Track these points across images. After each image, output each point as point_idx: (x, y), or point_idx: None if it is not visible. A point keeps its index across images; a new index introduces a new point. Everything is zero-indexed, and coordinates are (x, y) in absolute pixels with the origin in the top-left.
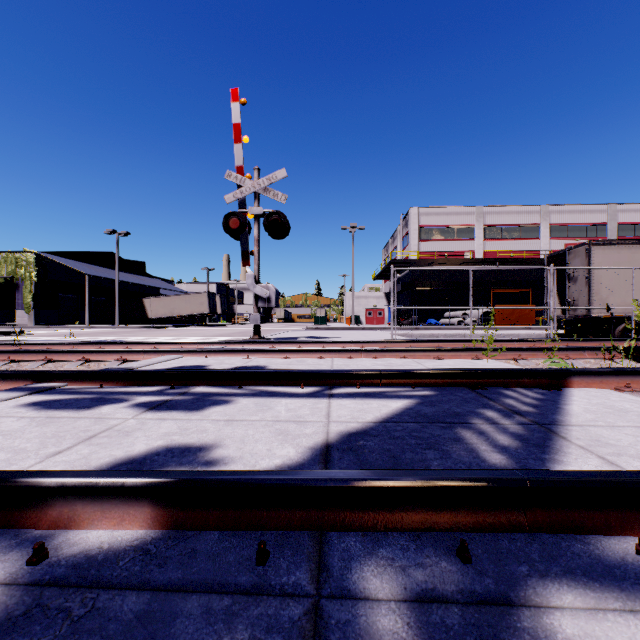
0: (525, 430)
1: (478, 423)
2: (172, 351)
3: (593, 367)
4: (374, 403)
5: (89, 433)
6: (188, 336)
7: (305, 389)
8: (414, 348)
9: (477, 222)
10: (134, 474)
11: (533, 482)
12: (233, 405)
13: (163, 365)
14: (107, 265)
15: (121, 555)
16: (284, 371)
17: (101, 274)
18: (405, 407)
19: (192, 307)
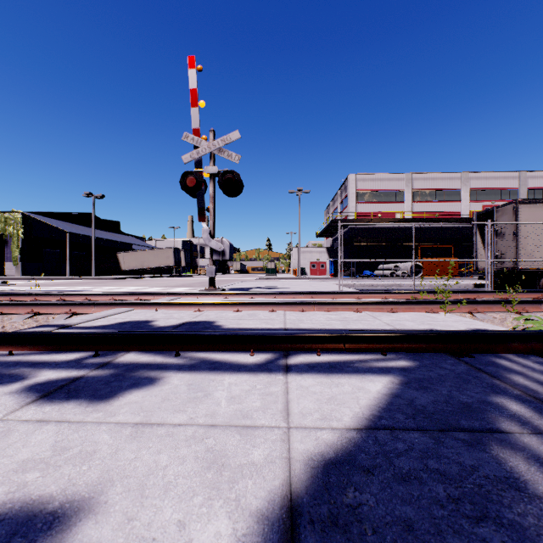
0: None
1: (514, 431)
2: (122, 304)
3: None
4: (345, 383)
5: None
6: (153, 286)
7: (255, 357)
8: (367, 301)
9: (406, 187)
10: None
11: None
12: (158, 388)
13: (106, 320)
14: (86, 224)
15: None
16: (231, 334)
17: (80, 231)
18: (389, 392)
19: (160, 260)
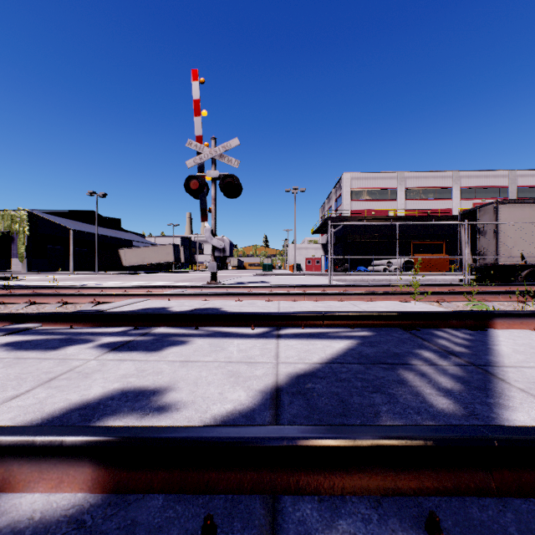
0: (464, 372)
1: (418, 364)
2: (139, 294)
3: (507, 309)
4: (318, 344)
5: (50, 375)
6: (156, 281)
7: (255, 330)
8: (350, 292)
9: (399, 185)
10: (75, 431)
11: (501, 441)
12: (189, 346)
13: (130, 307)
14: (88, 221)
15: (52, 529)
16: (236, 313)
17: (83, 229)
18: (347, 348)
19: (160, 256)
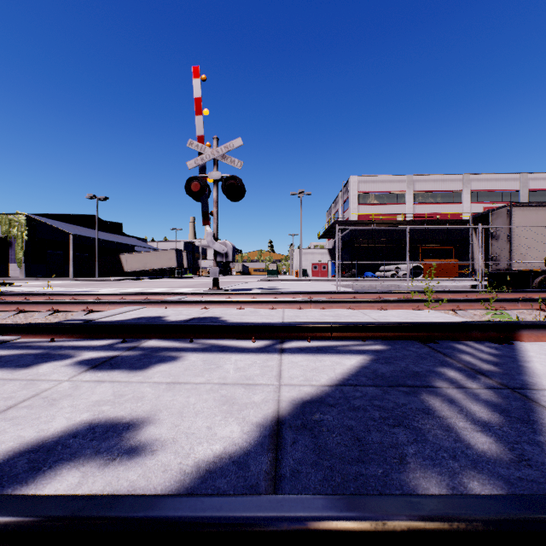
0: (499, 397)
1: (443, 387)
2: (135, 302)
3: (528, 317)
4: (327, 360)
5: (10, 402)
6: (157, 287)
7: (256, 343)
8: (359, 299)
9: (408, 189)
10: None
11: None
12: (180, 363)
13: (123, 316)
14: (89, 226)
15: None
16: (236, 324)
17: (83, 233)
18: (360, 365)
19: (162, 262)
